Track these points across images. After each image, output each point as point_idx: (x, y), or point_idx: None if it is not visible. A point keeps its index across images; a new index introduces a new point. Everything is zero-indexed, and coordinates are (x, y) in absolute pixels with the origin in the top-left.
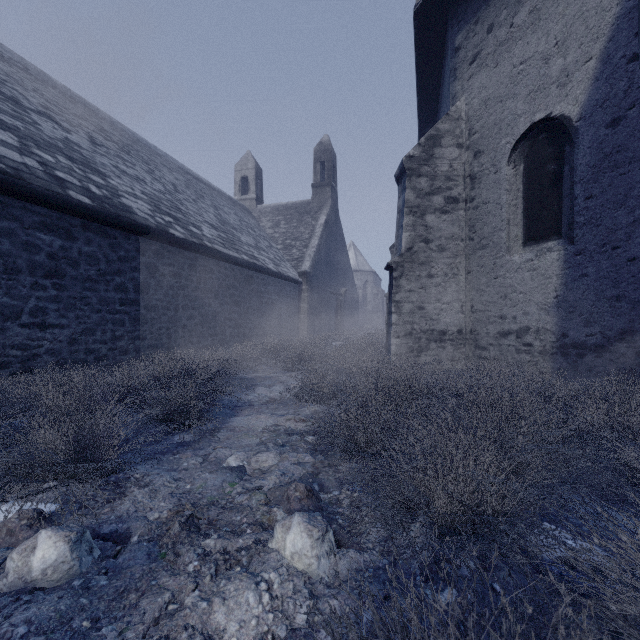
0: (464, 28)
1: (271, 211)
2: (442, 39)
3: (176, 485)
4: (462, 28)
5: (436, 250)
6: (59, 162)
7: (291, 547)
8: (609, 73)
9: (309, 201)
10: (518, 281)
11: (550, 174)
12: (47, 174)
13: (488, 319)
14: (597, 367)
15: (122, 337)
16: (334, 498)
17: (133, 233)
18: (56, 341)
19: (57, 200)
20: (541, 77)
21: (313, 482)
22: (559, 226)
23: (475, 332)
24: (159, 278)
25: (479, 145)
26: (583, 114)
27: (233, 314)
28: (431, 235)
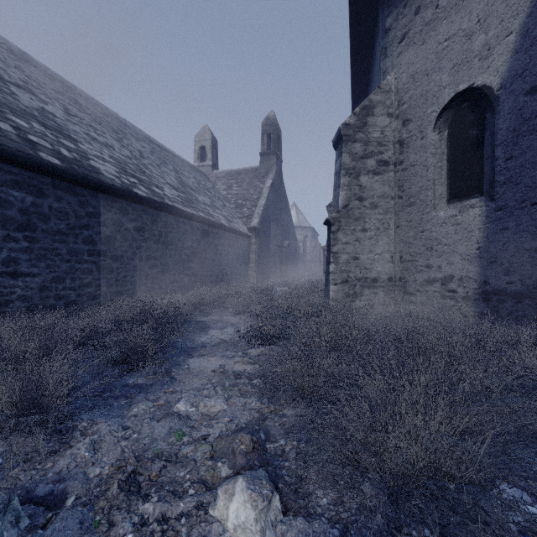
0: (394, 11)
1: (225, 176)
2: (373, 23)
3: (123, 434)
4: (392, 11)
5: (369, 207)
6: (33, 127)
7: (234, 518)
8: (528, 45)
9: (257, 167)
10: (443, 234)
11: (472, 138)
12: (20, 137)
13: (415, 268)
14: (517, 312)
15: (90, 284)
16: (280, 449)
17: (100, 192)
18: (28, 288)
19: (28, 160)
20: (464, 52)
21: (259, 430)
22: (481, 185)
23: (404, 280)
24: (124, 232)
25: (407, 114)
26: (503, 83)
27: (191, 264)
28: (365, 194)
